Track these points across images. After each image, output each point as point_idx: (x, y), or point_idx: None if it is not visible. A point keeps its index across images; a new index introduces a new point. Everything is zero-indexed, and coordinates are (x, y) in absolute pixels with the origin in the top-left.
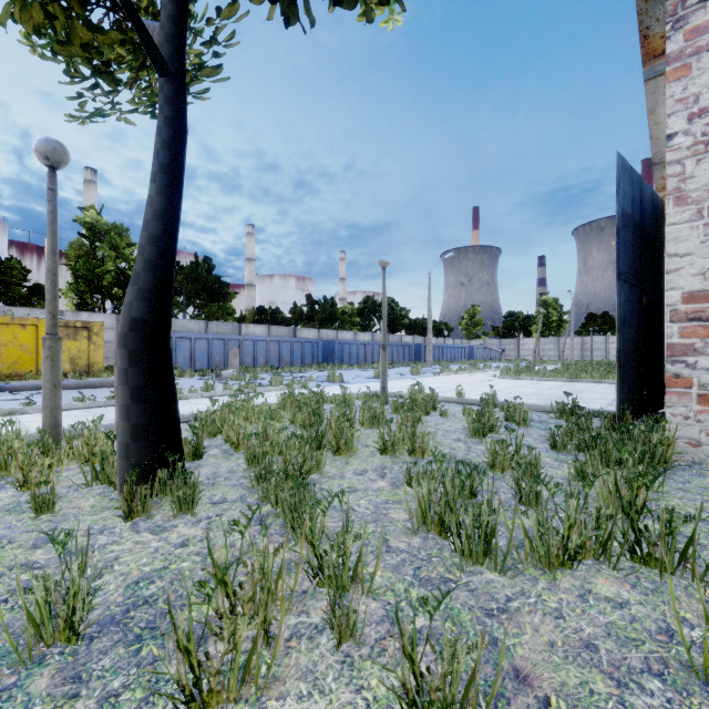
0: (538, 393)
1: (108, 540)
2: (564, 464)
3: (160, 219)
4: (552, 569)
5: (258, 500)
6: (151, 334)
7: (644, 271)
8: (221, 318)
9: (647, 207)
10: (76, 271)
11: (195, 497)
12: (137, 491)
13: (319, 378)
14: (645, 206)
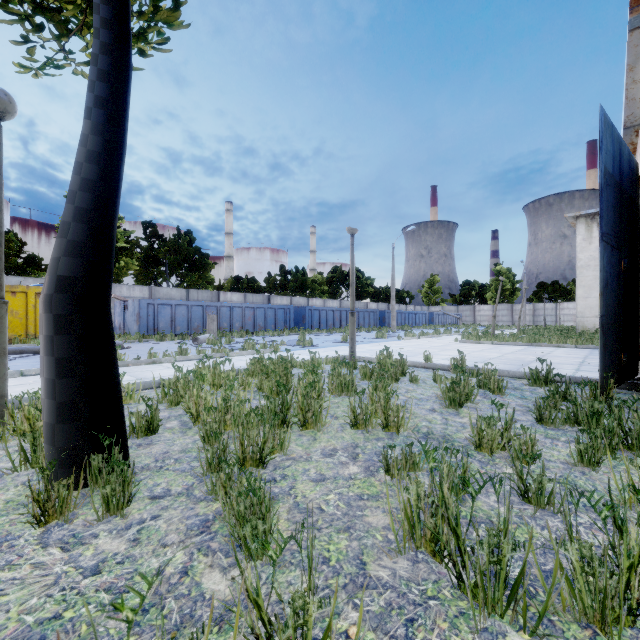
0: (503, 358)
1: (1, 560)
2: (557, 442)
3: (95, 162)
4: (610, 635)
5: (207, 493)
6: (82, 295)
7: (622, 234)
8: (201, 287)
9: (625, 168)
10: None
11: (125, 496)
12: (54, 488)
13: (290, 342)
14: (623, 166)
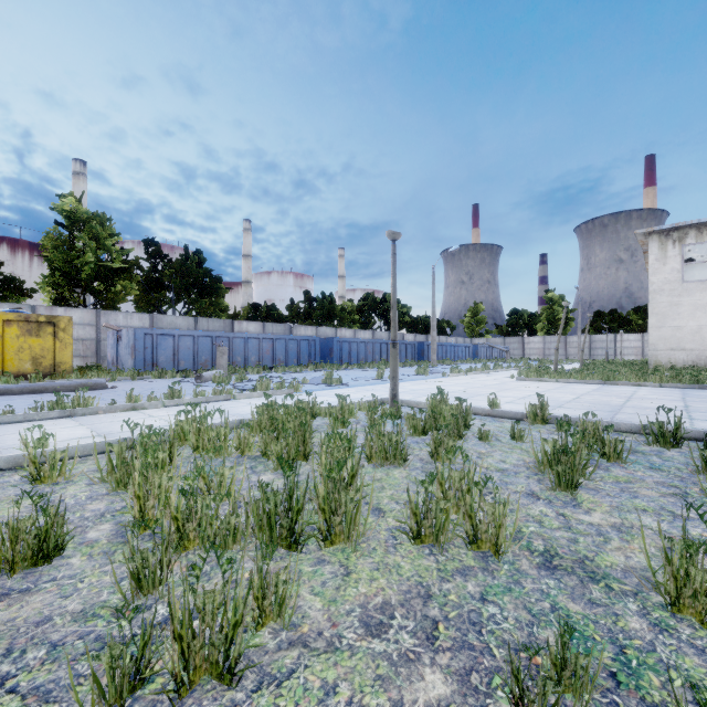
0: (581, 400)
1: None
2: None
3: None
4: None
5: None
6: None
7: None
8: (214, 315)
9: None
10: (52, 263)
11: None
12: None
13: (314, 380)
14: None
